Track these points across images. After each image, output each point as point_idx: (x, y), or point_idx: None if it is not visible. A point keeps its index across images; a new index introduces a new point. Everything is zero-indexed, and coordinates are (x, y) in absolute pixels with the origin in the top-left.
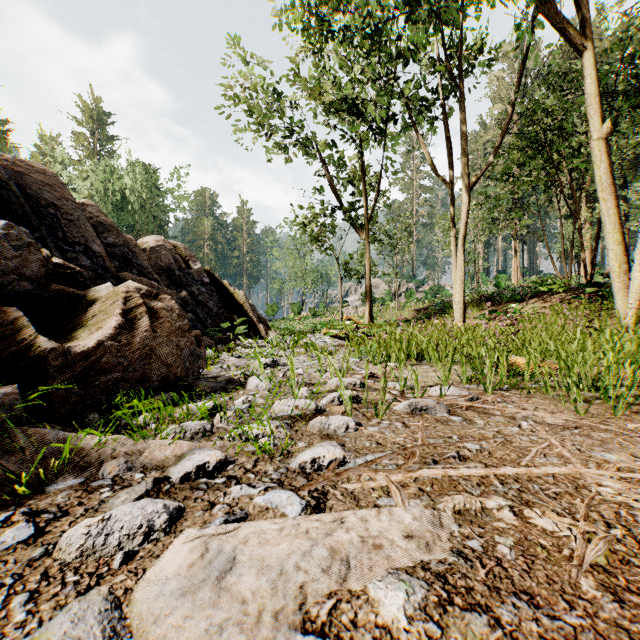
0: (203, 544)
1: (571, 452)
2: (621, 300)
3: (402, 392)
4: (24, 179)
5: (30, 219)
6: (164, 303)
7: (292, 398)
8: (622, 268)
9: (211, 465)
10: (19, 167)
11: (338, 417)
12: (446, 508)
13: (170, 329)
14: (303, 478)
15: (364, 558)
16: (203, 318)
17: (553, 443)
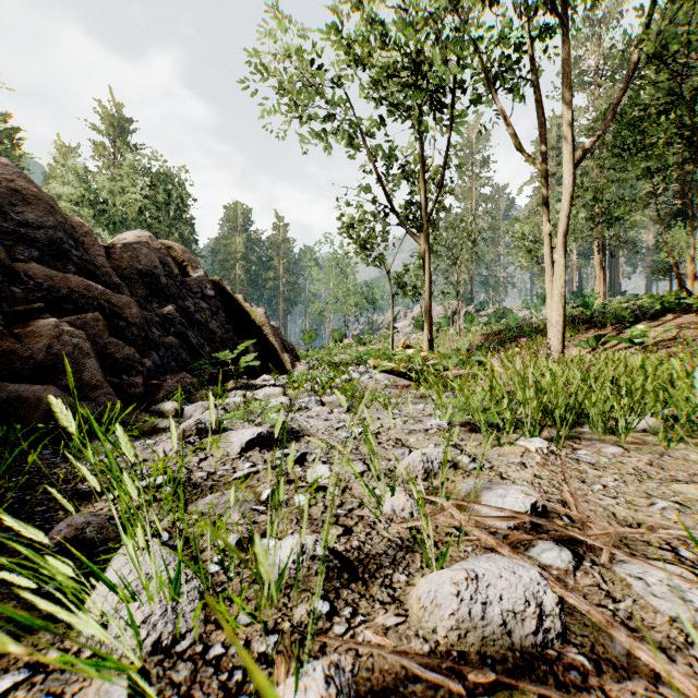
0: None
1: None
2: None
3: None
4: None
5: None
6: None
7: None
8: None
9: None
10: None
11: None
12: None
13: None
14: None
15: None
16: (198, 344)
17: None
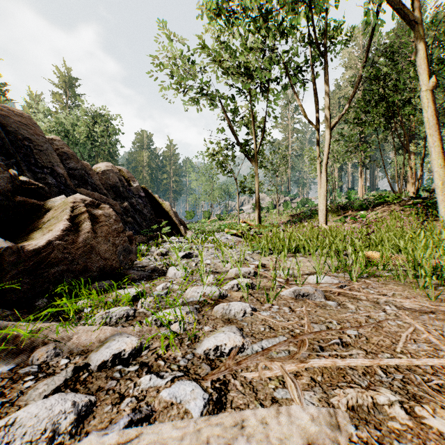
0: None
1: (437, 339)
2: (443, 208)
3: (287, 280)
4: (6, 120)
5: (8, 148)
6: (104, 211)
7: (201, 284)
8: (444, 185)
9: (126, 353)
10: (2, 111)
11: (237, 303)
12: (340, 404)
13: (108, 231)
14: (207, 365)
15: None
16: (139, 221)
17: (418, 328)
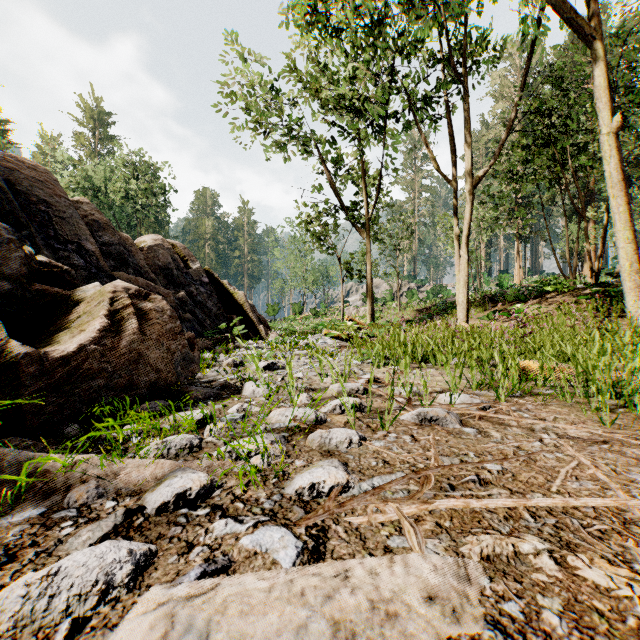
0: (169, 614)
1: (607, 475)
2: (632, 300)
3: (409, 399)
4: (14, 175)
5: (18, 216)
6: (155, 304)
7: (290, 406)
8: (633, 267)
9: (193, 492)
10: (9, 163)
11: (340, 430)
12: (472, 553)
13: (160, 331)
14: (300, 508)
15: (375, 634)
16: (202, 319)
17: (583, 462)
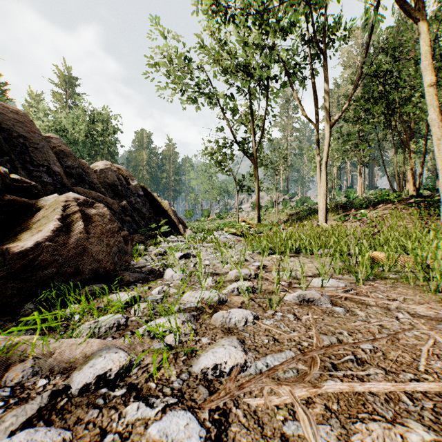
0: None
1: None
2: None
3: (290, 283)
4: (1, 117)
5: (2, 146)
6: (98, 210)
7: (199, 287)
8: None
9: (113, 373)
10: None
11: (238, 311)
12: None
13: (101, 231)
14: (204, 388)
15: None
16: (138, 220)
17: (439, 341)
